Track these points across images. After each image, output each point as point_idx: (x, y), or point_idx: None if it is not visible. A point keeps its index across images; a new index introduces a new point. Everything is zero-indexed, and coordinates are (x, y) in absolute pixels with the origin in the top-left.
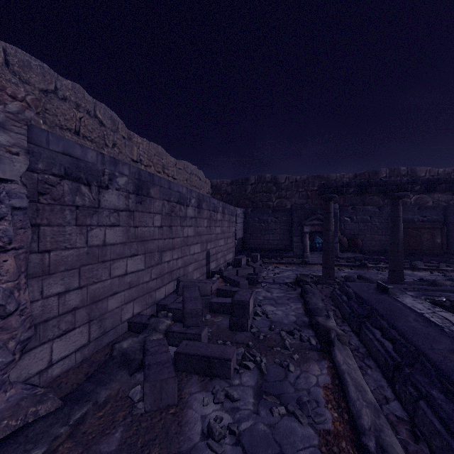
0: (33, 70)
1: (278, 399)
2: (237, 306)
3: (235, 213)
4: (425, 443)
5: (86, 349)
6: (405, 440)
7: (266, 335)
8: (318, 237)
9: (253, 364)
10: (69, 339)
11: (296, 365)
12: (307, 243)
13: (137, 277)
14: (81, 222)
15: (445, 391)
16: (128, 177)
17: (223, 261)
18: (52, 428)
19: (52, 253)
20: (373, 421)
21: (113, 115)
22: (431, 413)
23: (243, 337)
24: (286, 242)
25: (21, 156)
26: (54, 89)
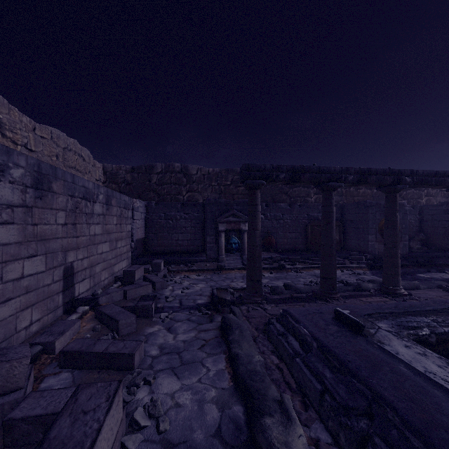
0: None
1: None
2: None
3: (131, 206)
4: None
5: None
6: None
7: None
8: (234, 236)
9: None
10: None
11: None
12: (222, 244)
13: None
14: None
15: None
16: None
17: (107, 275)
18: None
19: None
20: None
21: None
22: None
23: None
24: (198, 243)
25: None
26: None
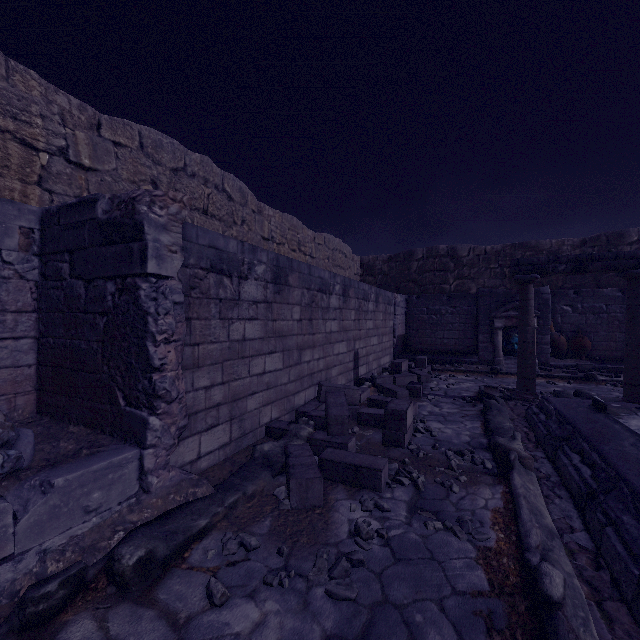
0: (165, 149)
1: (435, 515)
2: (392, 416)
3: (393, 302)
4: (608, 572)
5: (228, 448)
6: (582, 566)
7: (427, 453)
8: (516, 335)
9: (408, 480)
10: (214, 435)
11: (462, 487)
12: (499, 344)
13: (275, 378)
14: (223, 315)
15: (639, 516)
16: (266, 265)
17: (376, 365)
18: (211, 507)
19: (200, 347)
20: (543, 541)
21: (242, 187)
22: (616, 538)
23: (398, 453)
24: (469, 342)
25: (178, 253)
26: (183, 166)
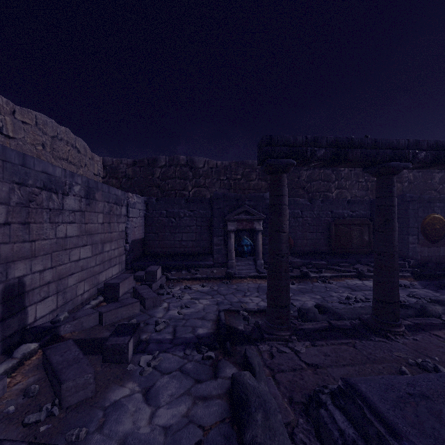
0: None
1: None
2: None
3: (125, 202)
4: None
5: None
6: None
7: None
8: (246, 237)
9: None
10: None
11: None
12: (232, 246)
13: None
14: None
15: None
16: None
17: (87, 287)
18: None
19: None
20: None
21: None
22: None
23: None
24: (205, 244)
25: None
26: None
